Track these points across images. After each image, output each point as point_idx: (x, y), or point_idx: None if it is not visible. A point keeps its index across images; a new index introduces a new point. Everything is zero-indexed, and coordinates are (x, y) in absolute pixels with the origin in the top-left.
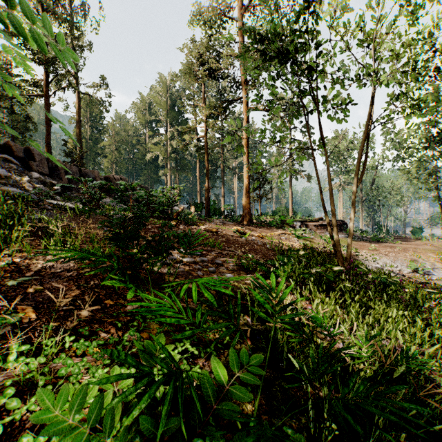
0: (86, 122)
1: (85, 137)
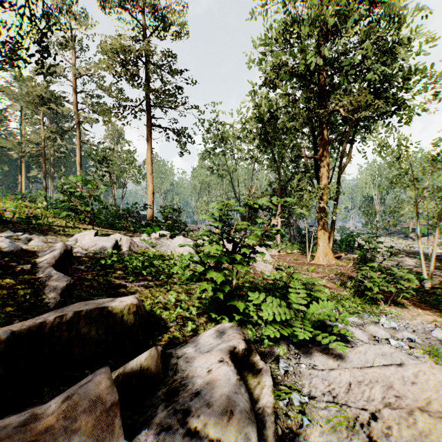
0: None
1: None
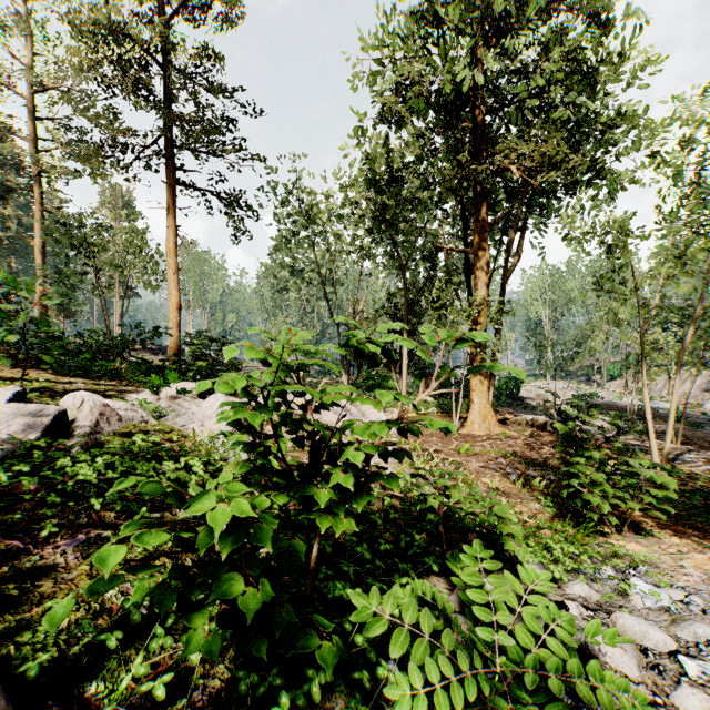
0: None
1: None
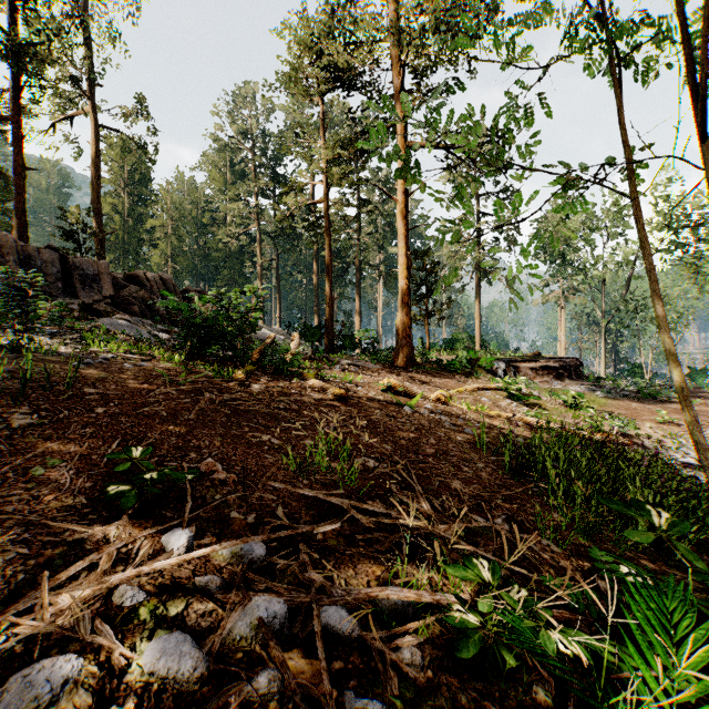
0: (123, 187)
1: (121, 213)
